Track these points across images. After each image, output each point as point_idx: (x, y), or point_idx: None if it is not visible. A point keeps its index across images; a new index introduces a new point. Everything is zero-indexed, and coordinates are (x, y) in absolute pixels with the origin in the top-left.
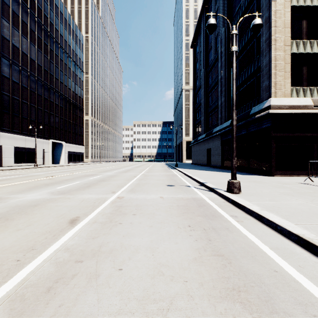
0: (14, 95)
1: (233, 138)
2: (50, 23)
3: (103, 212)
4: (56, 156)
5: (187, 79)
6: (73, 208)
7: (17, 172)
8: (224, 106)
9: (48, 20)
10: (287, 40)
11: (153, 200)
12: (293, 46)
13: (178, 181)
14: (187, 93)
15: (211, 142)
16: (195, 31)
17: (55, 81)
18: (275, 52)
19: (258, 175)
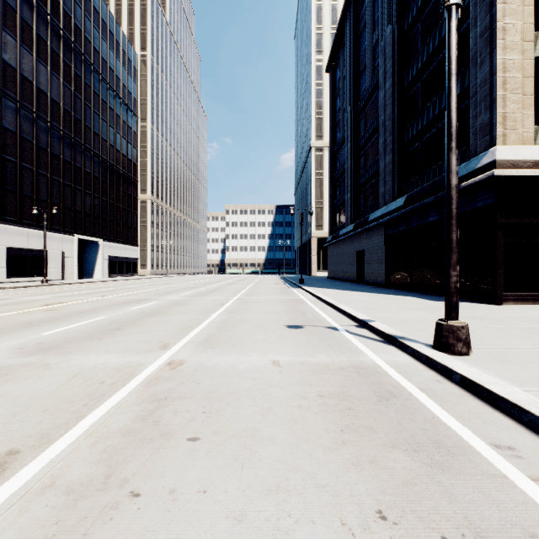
0: (7, 153)
1: (451, 219)
2: (75, 27)
3: (103, 429)
4: (87, 264)
5: (319, 129)
6: (26, 409)
7: (0, 294)
8: (391, 171)
9: (71, 22)
10: (527, 30)
11: (254, 374)
12: (538, 43)
13: (309, 314)
14: (318, 153)
15: (366, 239)
16: (333, 41)
17: (85, 130)
18: (504, 55)
19: (466, 302)
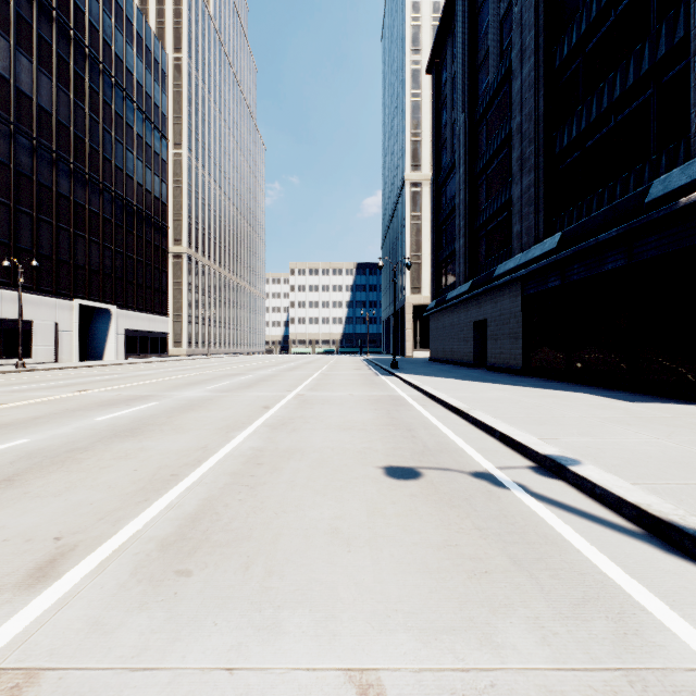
0: None
1: None
2: (75, 8)
3: None
4: (95, 341)
5: (416, 156)
6: None
7: None
8: (533, 198)
9: None
10: None
11: None
12: None
13: (423, 433)
14: (415, 189)
15: (490, 304)
16: (438, 25)
17: (91, 154)
18: None
19: (692, 405)
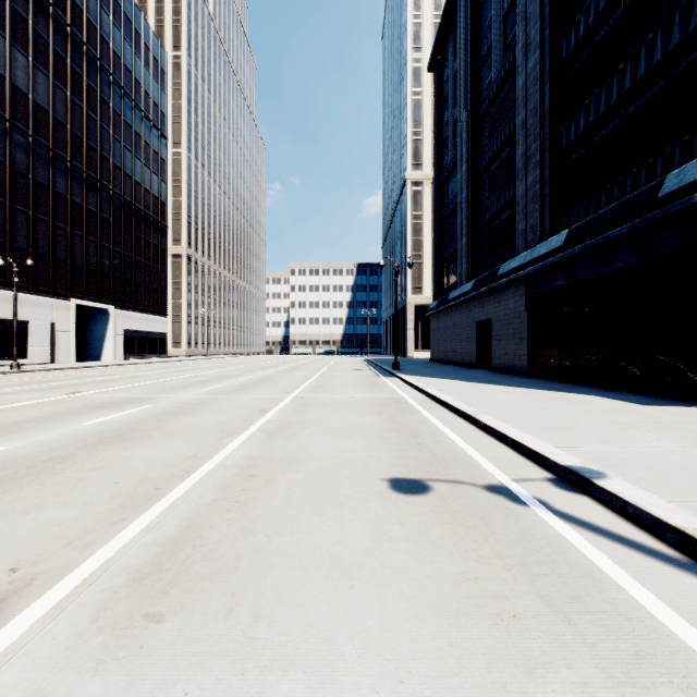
0: None
1: None
2: (73, 4)
3: None
4: (92, 341)
5: (417, 155)
6: None
7: None
8: (538, 195)
9: None
10: None
11: None
12: None
13: (430, 439)
14: (416, 188)
15: (493, 303)
16: (440, 21)
17: (88, 152)
18: None
19: None
